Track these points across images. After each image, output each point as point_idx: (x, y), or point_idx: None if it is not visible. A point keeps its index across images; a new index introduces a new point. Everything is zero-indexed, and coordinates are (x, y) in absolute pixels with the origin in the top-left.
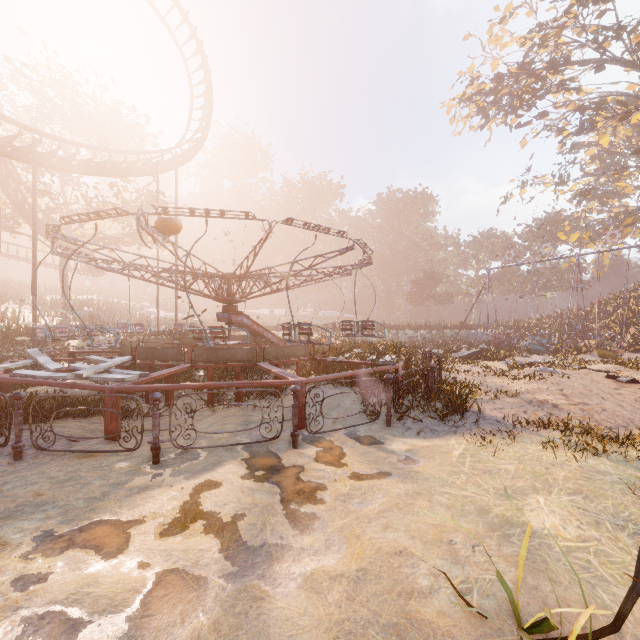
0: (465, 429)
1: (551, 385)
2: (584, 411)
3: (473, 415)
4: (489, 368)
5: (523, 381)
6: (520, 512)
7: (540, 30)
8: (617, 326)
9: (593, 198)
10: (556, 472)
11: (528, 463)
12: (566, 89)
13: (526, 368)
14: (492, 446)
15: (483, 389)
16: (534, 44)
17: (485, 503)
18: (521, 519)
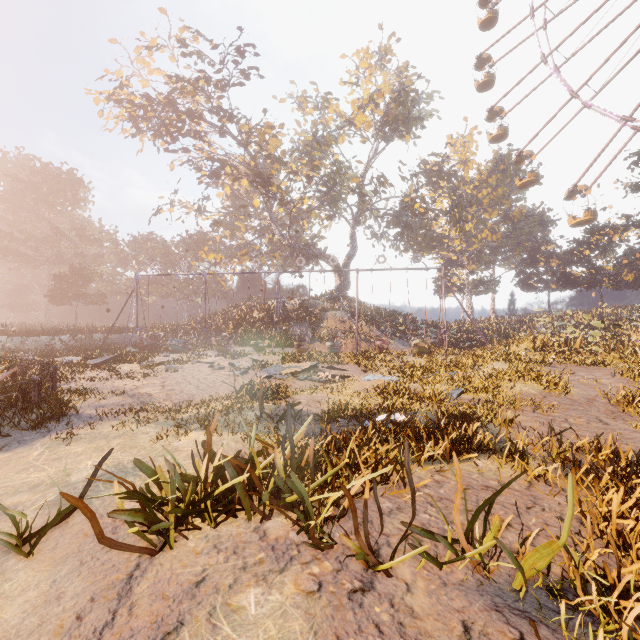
0: (57, 431)
1: (160, 379)
2: (168, 395)
3: (71, 417)
4: (118, 372)
5: (139, 379)
6: (68, 476)
7: (177, 82)
8: (233, 328)
9: (227, 228)
10: (114, 442)
11: (97, 442)
12: (201, 139)
13: (158, 367)
14: (74, 438)
15: (98, 392)
16: (177, 88)
17: (41, 481)
18: (66, 480)
